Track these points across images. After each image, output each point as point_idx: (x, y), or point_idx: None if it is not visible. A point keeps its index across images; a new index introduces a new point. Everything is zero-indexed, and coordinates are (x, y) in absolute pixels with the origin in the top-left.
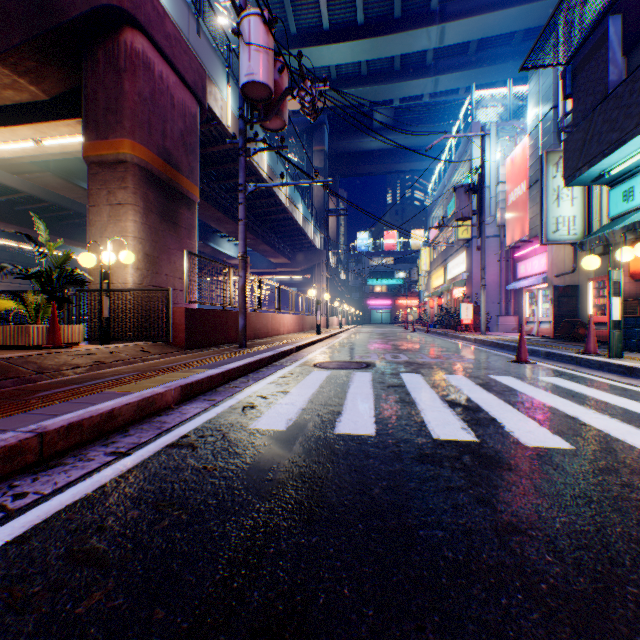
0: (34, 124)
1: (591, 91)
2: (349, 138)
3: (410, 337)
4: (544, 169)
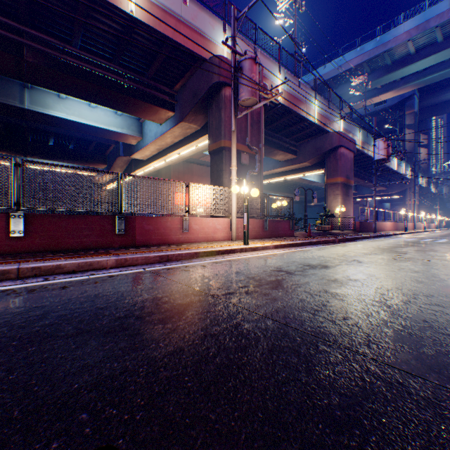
0: (306, 172)
1: None
2: (436, 95)
3: None
4: None
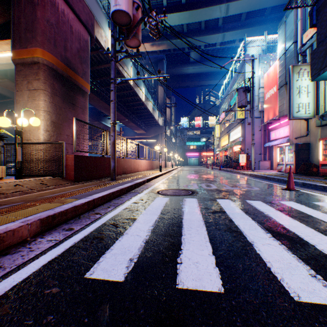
0: None
1: None
2: (177, 67)
3: (211, 173)
4: (291, 76)
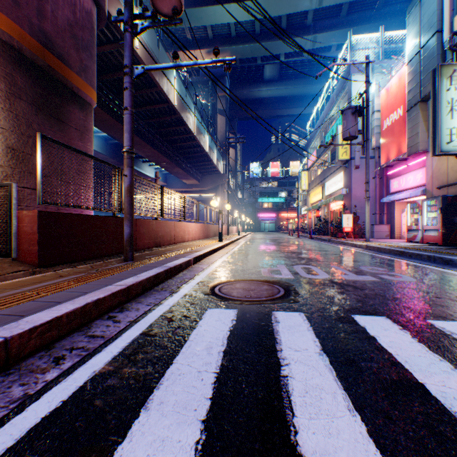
0: None
1: None
2: (245, 88)
3: (301, 243)
4: (438, 82)
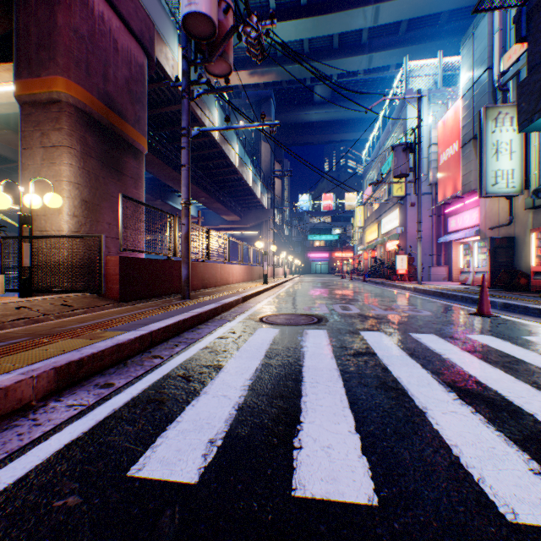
0: None
1: None
2: (293, 111)
3: (350, 286)
4: (483, 124)
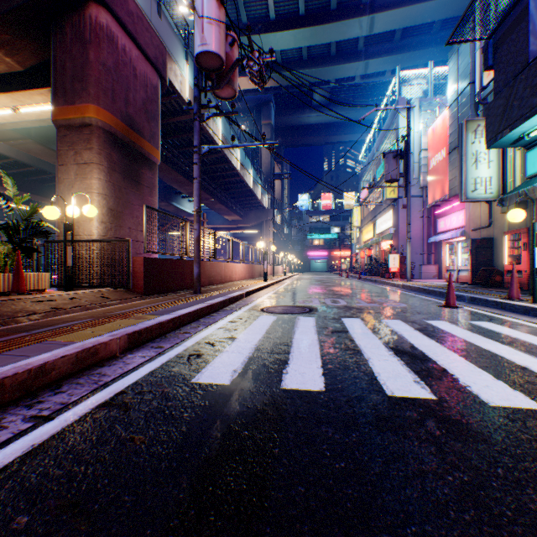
0: (10, 93)
1: (512, 61)
2: (292, 114)
3: (345, 283)
4: (464, 136)
